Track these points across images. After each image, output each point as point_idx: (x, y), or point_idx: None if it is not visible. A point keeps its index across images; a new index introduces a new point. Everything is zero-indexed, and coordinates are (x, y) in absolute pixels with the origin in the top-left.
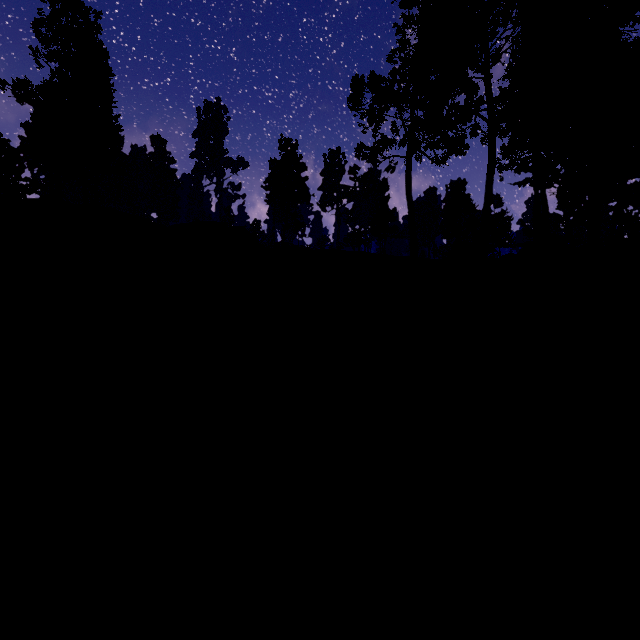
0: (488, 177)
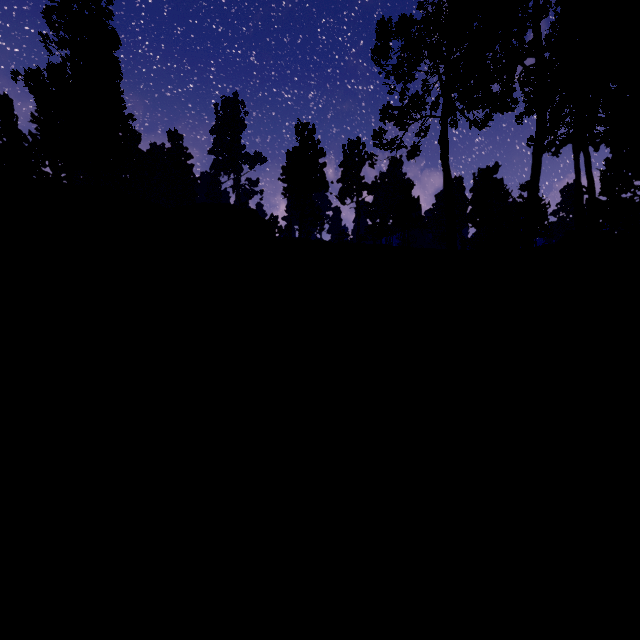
0: (536, 144)
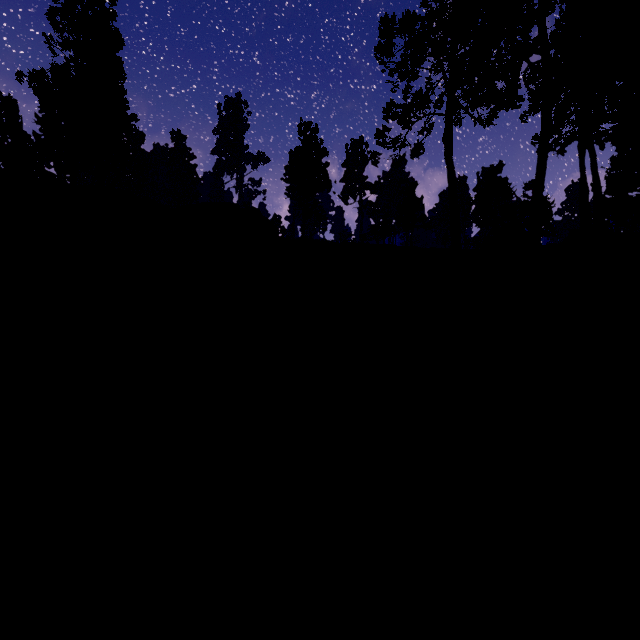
0: (542, 141)
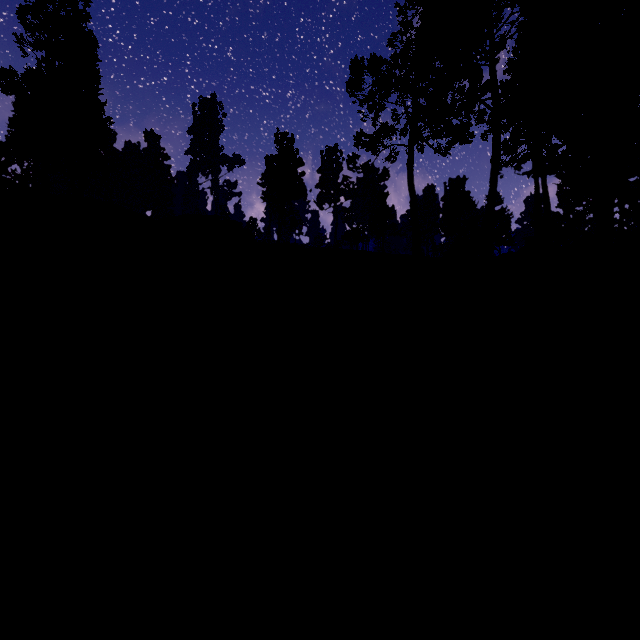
0: (493, 169)
